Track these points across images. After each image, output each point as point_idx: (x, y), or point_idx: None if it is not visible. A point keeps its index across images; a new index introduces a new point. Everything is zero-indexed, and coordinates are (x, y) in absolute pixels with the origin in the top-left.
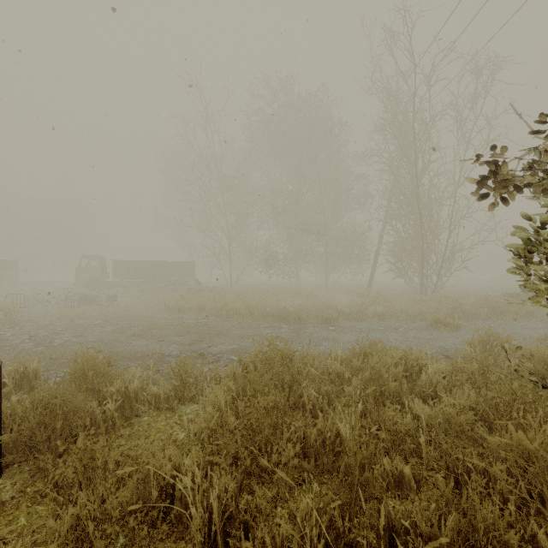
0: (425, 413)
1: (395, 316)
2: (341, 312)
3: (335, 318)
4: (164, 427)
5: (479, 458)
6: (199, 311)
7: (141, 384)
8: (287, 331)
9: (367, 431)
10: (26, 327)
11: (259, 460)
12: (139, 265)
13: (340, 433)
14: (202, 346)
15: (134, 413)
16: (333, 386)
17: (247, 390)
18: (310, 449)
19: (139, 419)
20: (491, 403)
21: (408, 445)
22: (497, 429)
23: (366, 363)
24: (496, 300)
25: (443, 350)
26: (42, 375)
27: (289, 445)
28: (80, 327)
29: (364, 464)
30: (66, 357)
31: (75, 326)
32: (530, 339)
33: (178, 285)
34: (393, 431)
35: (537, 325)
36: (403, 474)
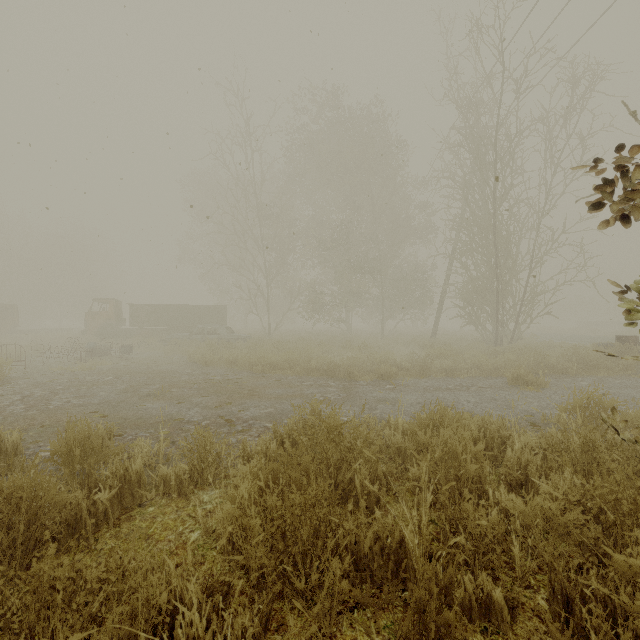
0: (517, 509)
1: (465, 371)
2: (400, 366)
3: (393, 375)
4: (174, 522)
5: (600, 580)
6: (229, 365)
7: (150, 461)
8: (335, 391)
9: (441, 536)
10: (19, 385)
11: (294, 579)
12: (160, 309)
13: (404, 539)
14: (231, 409)
15: (136, 501)
16: (393, 466)
17: (282, 471)
18: (364, 558)
19: (142, 511)
20: (610, 499)
21: (497, 557)
22: (618, 534)
23: (435, 437)
24: (587, 353)
25: (528, 415)
26: (28, 448)
27: (335, 560)
28: (85, 385)
29: (441, 595)
30: (61, 424)
31: (79, 384)
32: (633, 401)
33: (206, 334)
34: (475, 535)
35: (638, 383)
36: (492, 599)
